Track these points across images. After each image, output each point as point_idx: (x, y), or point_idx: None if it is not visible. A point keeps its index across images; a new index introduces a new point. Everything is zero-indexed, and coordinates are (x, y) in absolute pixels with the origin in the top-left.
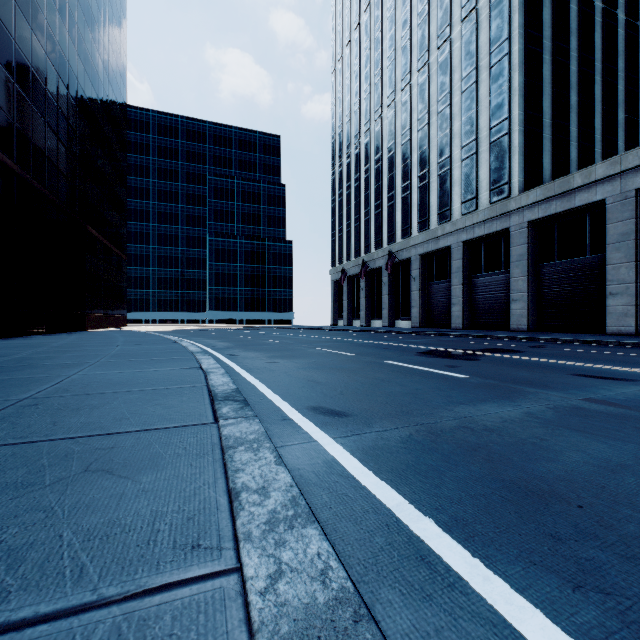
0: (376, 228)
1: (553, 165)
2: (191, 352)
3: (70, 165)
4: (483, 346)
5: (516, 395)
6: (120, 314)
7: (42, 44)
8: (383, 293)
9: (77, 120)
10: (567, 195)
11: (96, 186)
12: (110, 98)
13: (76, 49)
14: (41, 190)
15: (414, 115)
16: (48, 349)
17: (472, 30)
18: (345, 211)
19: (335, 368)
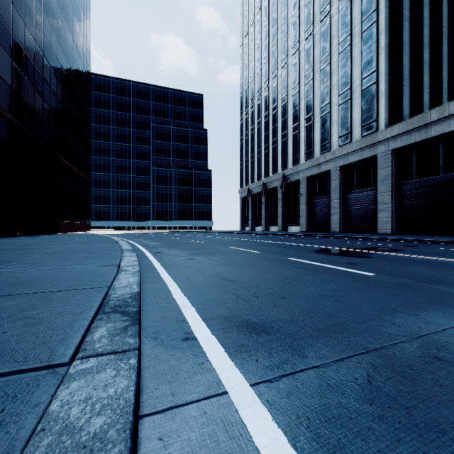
0: (273, 158)
1: (411, 106)
2: (122, 250)
3: (45, 110)
4: (365, 245)
5: (449, 299)
6: (86, 222)
7: (21, 16)
8: (278, 206)
9: (51, 77)
10: (424, 128)
11: (66, 127)
12: (78, 63)
13: (50, 24)
14: (20, 127)
15: (302, 73)
16: (7, 247)
17: (347, 6)
18: (250, 146)
19: (246, 265)
